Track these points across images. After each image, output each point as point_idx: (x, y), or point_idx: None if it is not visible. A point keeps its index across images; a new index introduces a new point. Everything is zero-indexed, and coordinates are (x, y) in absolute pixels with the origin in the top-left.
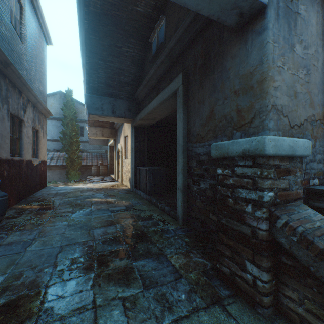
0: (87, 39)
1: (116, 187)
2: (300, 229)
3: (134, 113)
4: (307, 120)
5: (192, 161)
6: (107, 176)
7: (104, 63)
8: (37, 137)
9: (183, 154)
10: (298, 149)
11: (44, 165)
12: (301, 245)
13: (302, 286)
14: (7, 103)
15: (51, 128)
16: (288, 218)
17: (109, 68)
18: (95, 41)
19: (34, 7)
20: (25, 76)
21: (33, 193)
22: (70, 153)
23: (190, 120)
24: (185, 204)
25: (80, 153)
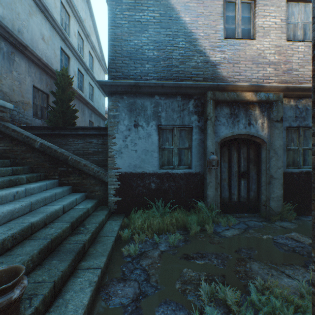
0: None
1: None
2: (3, 123)
3: None
4: (20, 101)
5: None
6: None
7: None
8: None
9: None
10: (8, 106)
11: None
12: (3, 127)
13: (5, 141)
14: None
15: None
16: (1, 122)
17: None
18: None
19: None
20: None
21: None
22: None
23: None
24: None
25: None
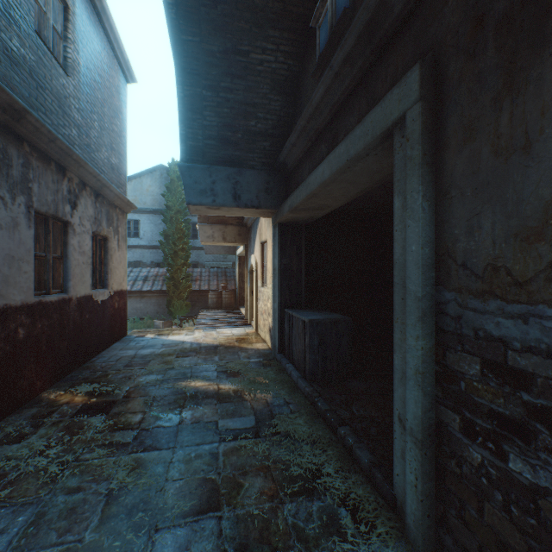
0: (177, 44)
1: (245, 342)
2: None
3: (278, 196)
4: None
5: (459, 353)
6: (234, 311)
7: (214, 95)
8: (105, 250)
9: (421, 323)
10: None
11: (121, 298)
12: None
13: None
14: (26, 191)
15: (148, 227)
16: None
17: (225, 104)
18: (193, 46)
19: (97, 10)
20: (75, 138)
21: (95, 354)
22: (172, 269)
23: (449, 215)
24: (429, 483)
25: (191, 268)
